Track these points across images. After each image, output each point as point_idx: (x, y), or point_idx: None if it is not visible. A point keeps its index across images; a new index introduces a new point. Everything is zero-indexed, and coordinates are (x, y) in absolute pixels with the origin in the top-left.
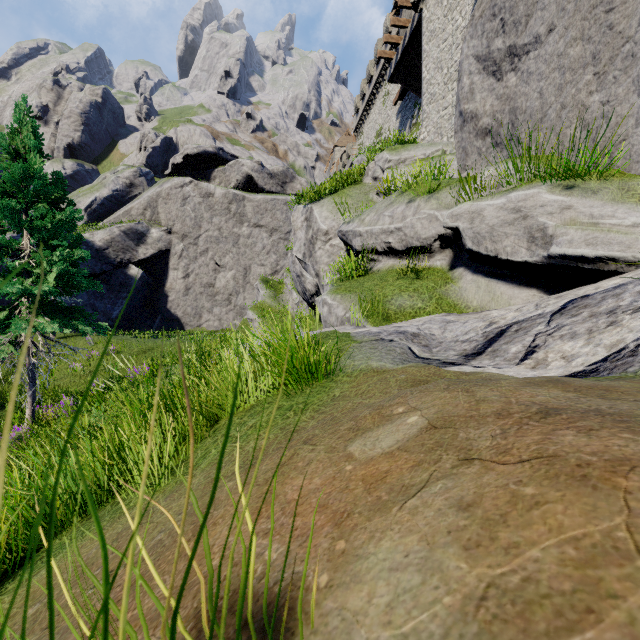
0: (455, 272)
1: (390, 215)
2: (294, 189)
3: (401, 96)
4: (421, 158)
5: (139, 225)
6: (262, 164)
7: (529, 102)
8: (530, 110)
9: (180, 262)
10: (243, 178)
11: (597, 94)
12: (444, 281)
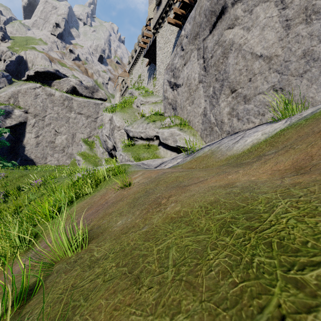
0: (159, 147)
1: (142, 127)
2: (98, 95)
3: (149, 63)
4: (154, 102)
5: (7, 107)
6: (81, 81)
7: (178, 101)
8: (179, 103)
9: (33, 129)
10: (71, 87)
11: (189, 107)
12: (156, 149)
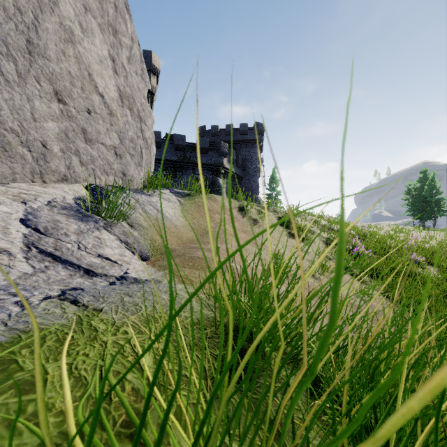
0: None
1: None
2: None
3: None
4: None
5: None
6: None
7: None
8: None
9: None
10: None
11: None
12: None
